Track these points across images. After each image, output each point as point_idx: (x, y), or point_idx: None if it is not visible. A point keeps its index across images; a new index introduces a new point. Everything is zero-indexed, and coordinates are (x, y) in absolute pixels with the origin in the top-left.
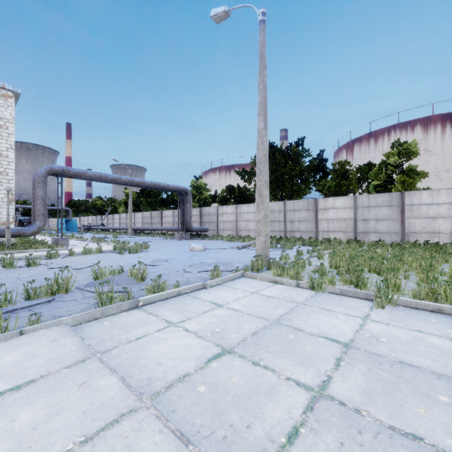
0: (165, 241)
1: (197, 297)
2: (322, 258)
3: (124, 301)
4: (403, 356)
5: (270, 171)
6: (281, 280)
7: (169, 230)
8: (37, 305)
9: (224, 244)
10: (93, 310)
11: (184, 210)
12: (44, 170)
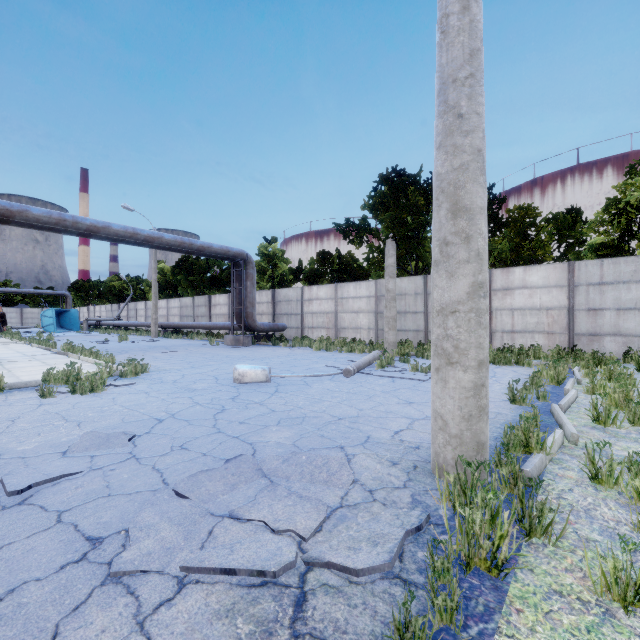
0: (204, 349)
1: None
2: (612, 421)
3: None
4: None
5: (398, 223)
6: None
7: (218, 328)
8: None
9: (315, 359)
10: None
11: (242, 293)
12: None
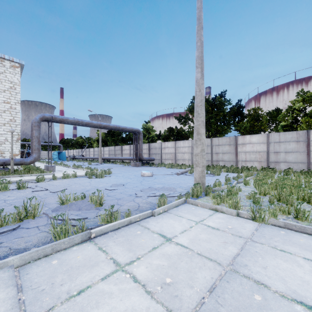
0: (124, 167)
1: (146, 227)
2: (248, 184)
3: (77, 234)
4: None
5: None
6: (221, 208)
7: (126, 159)
8: (1, 234)
9: (167, 170)
10: (43, 246)
11: (137, 145)
12: (39, 117)
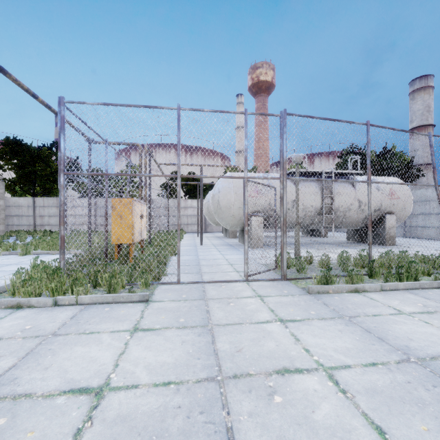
0: None
1: None
2: None
3: None
4: (0, 263)
5: (18, 167)
6: None
7: None
8: None
9: None
10: None
11: None
12: None
